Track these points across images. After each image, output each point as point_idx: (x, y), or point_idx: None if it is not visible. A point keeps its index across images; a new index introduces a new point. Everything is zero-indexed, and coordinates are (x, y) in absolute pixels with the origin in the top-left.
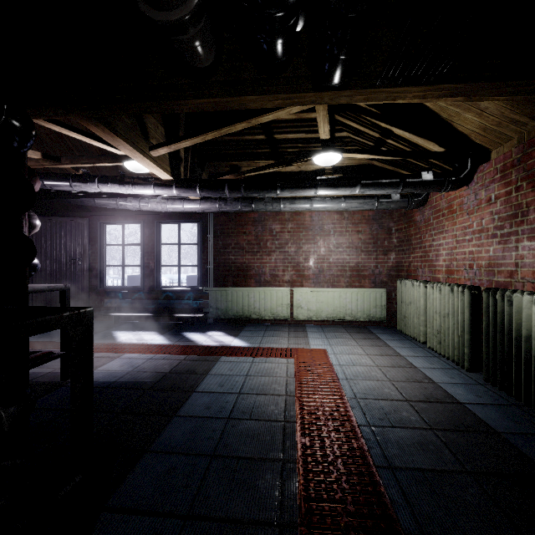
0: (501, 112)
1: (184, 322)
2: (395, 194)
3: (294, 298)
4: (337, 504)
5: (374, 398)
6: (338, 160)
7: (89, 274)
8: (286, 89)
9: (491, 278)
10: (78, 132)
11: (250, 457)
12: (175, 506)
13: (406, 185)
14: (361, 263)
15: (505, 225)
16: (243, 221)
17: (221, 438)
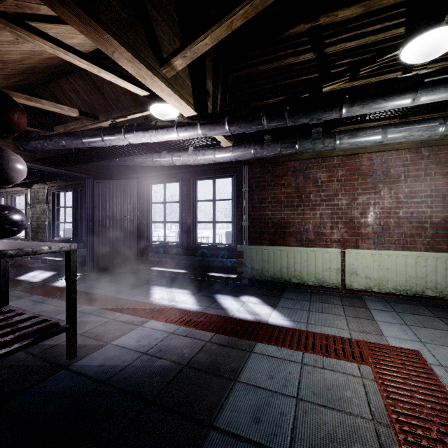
0: None
1: (218, 280)
2: None
3: (346, 262)
4: None
5: None
6: None
7: (137, 230)
8: None
9: None
10: (77, 54)
11: None
12: None
13: None
14: None
15: None
16: (281, 171)
17: None
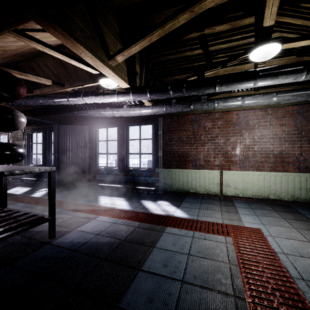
0: None
1: (143, 191)
2: None
3: (223, 179)
4: None
5: None
6: (277, 51)
7: (88, 159)
8: None
9: None
10: (57, 51)
11: None
12: None
13: None
14: (285, 151)
15: None
16: (183, 121)
17: None
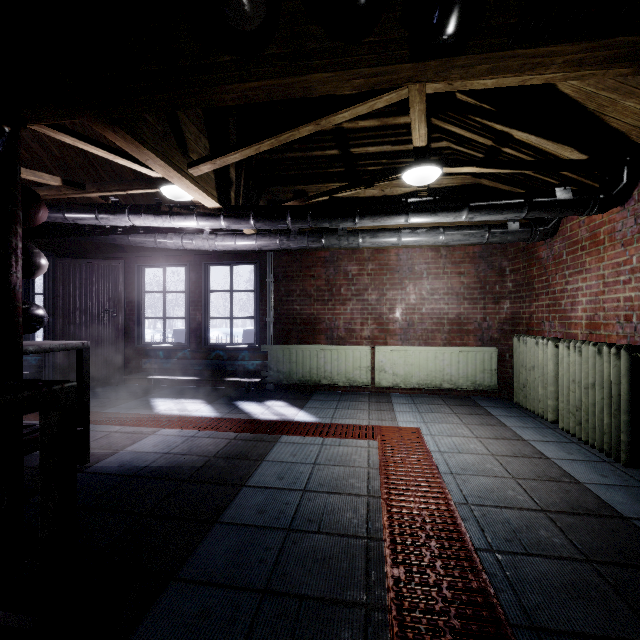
0: None
1: (238, 387)
2: (513, 222)
3: (376, 360)
4: None
5: (493, 505)
6: (437, 176)
7: (124, 328)
8: (370, 60)
9: None
10: (97, 145)
11: (318, 598)
12: None
13: (533, 206)
14: (464, 315)
15: None
16: (311, 261)
17: (277, 562)
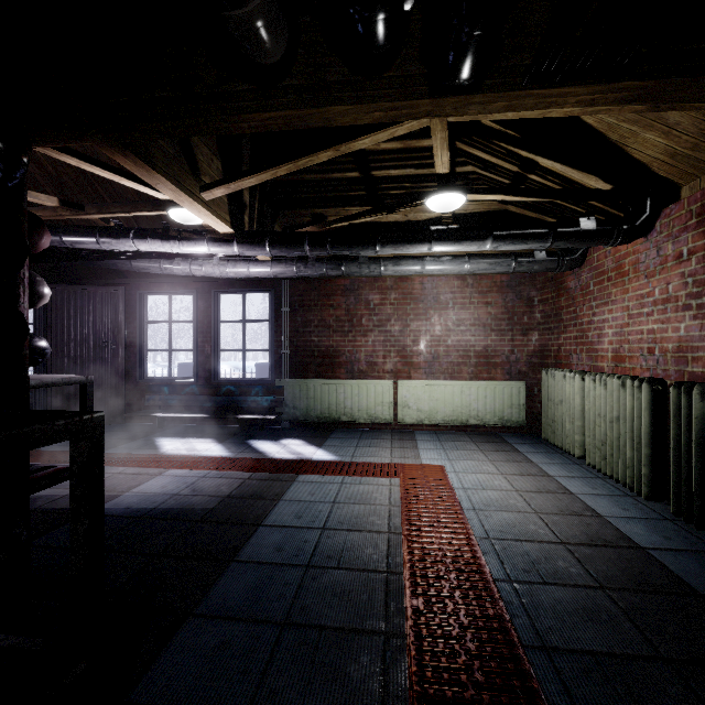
0: (699, 129)
1: (250, 425)
2: (540, 250)
3: (399, 395)
4: (466, 703)
5: (514, 538)
6: (461, 203)
7: (125, 361)
8: (390, 95)
9: (681, 368)
10: (103, 167)
11: (338, 627)
12: (226, 704)
13: (558, 236)
14: (491, 347)
15: (704, 291)
16: (330, 289)
17: (296, 596)
